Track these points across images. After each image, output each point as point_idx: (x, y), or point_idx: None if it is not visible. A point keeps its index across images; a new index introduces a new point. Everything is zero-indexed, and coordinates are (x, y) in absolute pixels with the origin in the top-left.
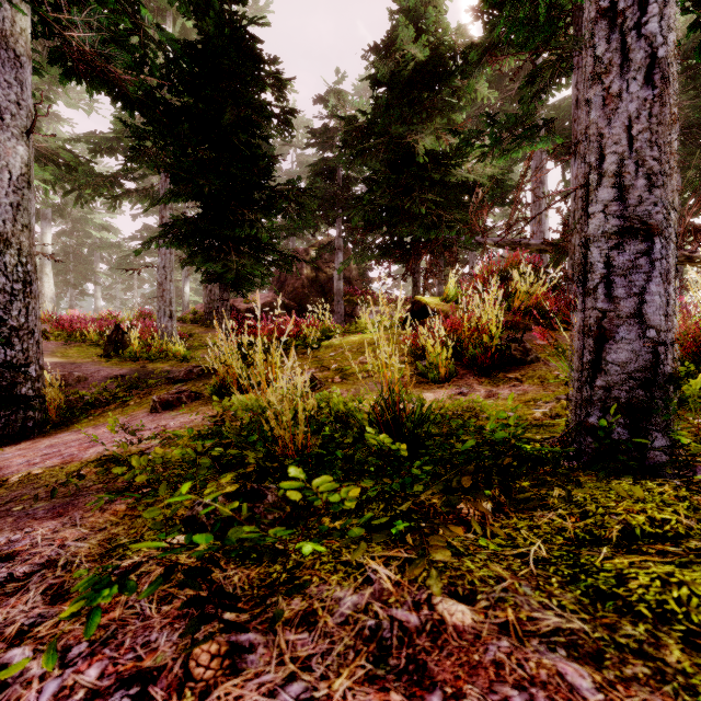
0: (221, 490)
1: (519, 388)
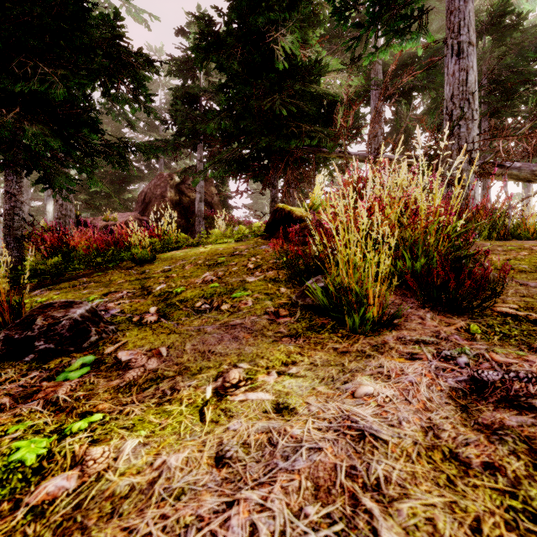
0: None
1: None
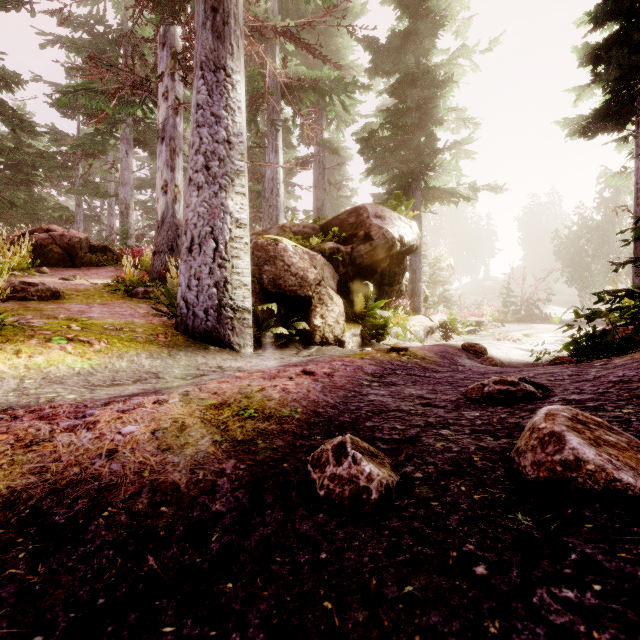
0: None
1: None
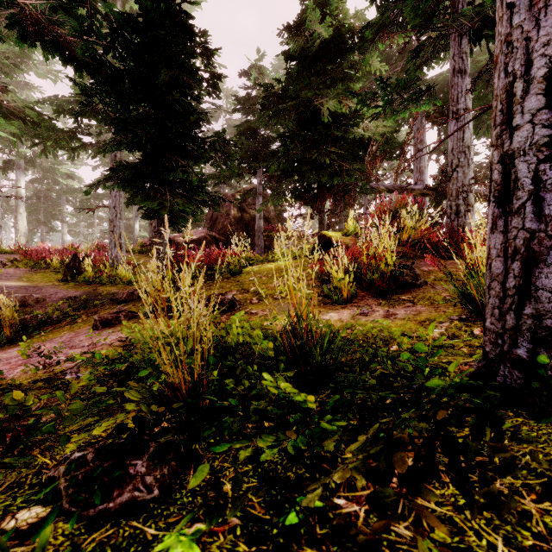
0: (110, 429)
1: (413, 309)
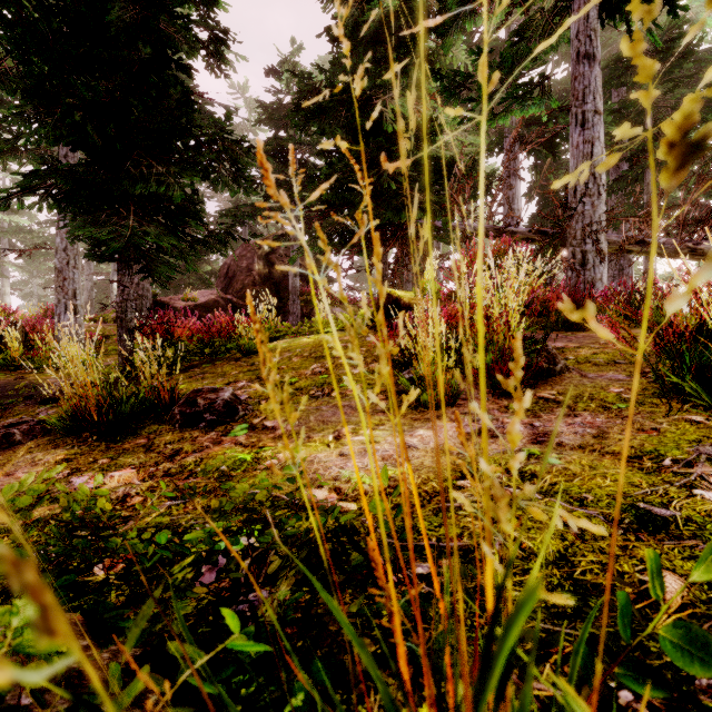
0: None
1: (580, 421)
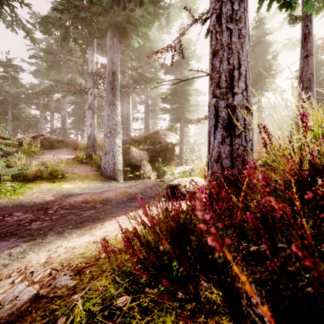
0: None
1: None
